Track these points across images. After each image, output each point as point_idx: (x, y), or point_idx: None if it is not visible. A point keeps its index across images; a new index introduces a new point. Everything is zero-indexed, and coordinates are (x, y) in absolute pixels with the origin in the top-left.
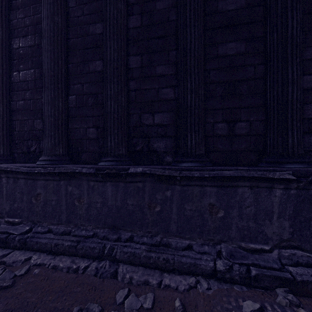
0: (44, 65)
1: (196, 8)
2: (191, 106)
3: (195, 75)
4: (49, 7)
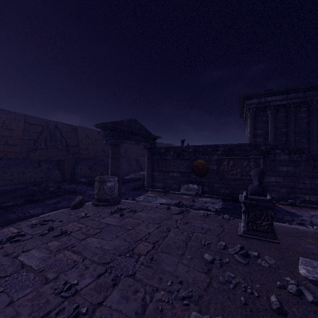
0: (271, 139)
1: (315, 130)
2: (314, 150)
3: (315, 144)
4: (272, 126)
